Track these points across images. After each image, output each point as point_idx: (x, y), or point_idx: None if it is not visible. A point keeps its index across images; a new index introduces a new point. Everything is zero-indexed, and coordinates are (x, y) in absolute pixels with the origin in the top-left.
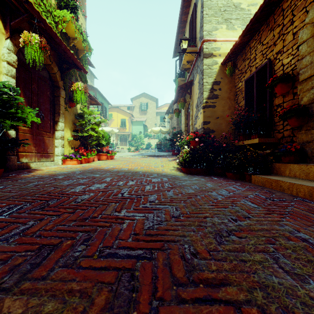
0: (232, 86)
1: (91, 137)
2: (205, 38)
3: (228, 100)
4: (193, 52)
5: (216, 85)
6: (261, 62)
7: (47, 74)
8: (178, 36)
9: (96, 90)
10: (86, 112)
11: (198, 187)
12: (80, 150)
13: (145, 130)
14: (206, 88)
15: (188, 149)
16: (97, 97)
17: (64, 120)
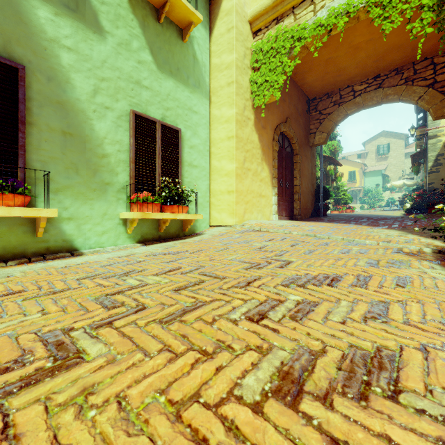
0: None
1: (341, 199)
2: (428, 128)
3: None
4: (420, 134)
5: (439, 156)
6: None
7: (325, 172)
8: None
9: None
10: (339, 185)
11: None
12: (337, 206)
13: (386, 181)
14: (430, 160)
15: (411, 202)
16: None
17: None
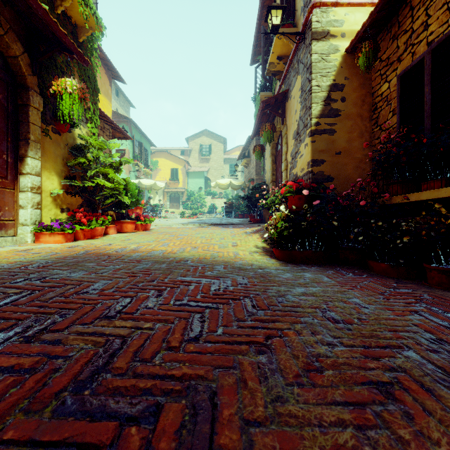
0: (366, 93)
1: (101, 189)
2: None
3: (359, 120)
4: (291, 32)
5: (335, 92)
6: (443, 28)
7: None
8: (261, 24)
9: (131, 122)
10: (90, 142)
11: (339, 315)
12: (76, 214)
13: (208, 186)
14: (317, 97)
15: (286, 212)
16: (133, 134)
17: (39, 154)
